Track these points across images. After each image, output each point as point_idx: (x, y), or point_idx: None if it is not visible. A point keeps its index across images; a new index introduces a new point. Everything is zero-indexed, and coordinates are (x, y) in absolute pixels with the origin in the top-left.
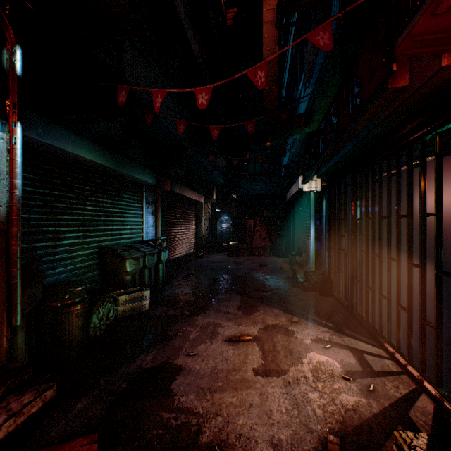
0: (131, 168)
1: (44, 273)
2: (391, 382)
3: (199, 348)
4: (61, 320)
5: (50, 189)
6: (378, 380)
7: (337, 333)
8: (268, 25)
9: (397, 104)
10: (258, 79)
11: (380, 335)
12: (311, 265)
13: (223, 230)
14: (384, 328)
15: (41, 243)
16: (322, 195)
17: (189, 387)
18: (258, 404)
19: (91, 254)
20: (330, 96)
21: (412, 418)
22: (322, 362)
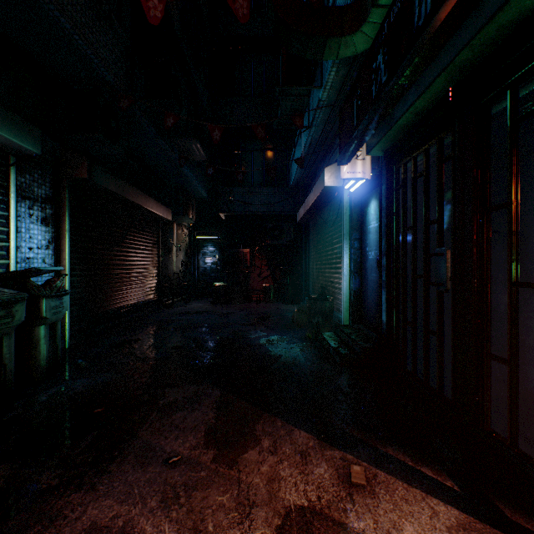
0: None
1: None
2: None
3: None
4: None
5: None
6: None
7: (498, 533)
8: None
9: None
10: None
11: None
12: (345, 315)
13: (207, 266)
14: None
15: None
16: (364, 197)
17: None
18: None
19: None
20: None
21: None
22: None
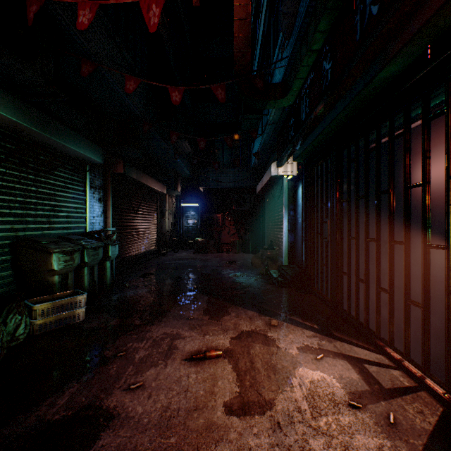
0: (64, 136)
1: None
2: (412, 406)
3: (147, 375)
4: None
5: None
6: (394, 403)
7: (326, 337)
8: None
9: (426, 17)
10: None
11: (378, 337)
12: (285, 259)
13: (190, 226)
14: None
15: None
16: (296, 183)
17: None
18: None
19: None
20: (316, 50)
21: None
22: (317, 382)
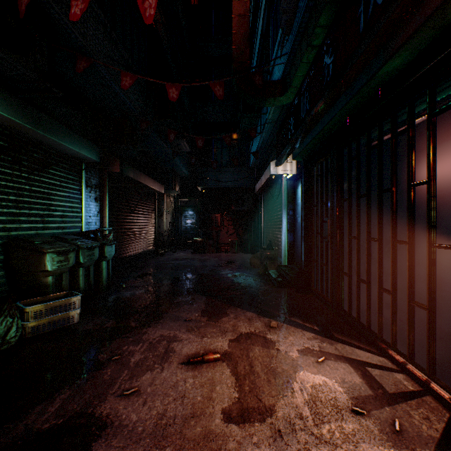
0: (58, 133)
1: None
2: (417, 412)
3: (142, 380)
4: None
5: None
6: (399, 409)
7: (327, 339)
8: None
9: (433, 7)
10: None
11: (380, 339)
12: (284, 259)
13: (188, 226)
14: None
15: None
16: (295, 182)
17: None
18: None
19: None
20: (316, 46)
21: None
22: (319, 386)
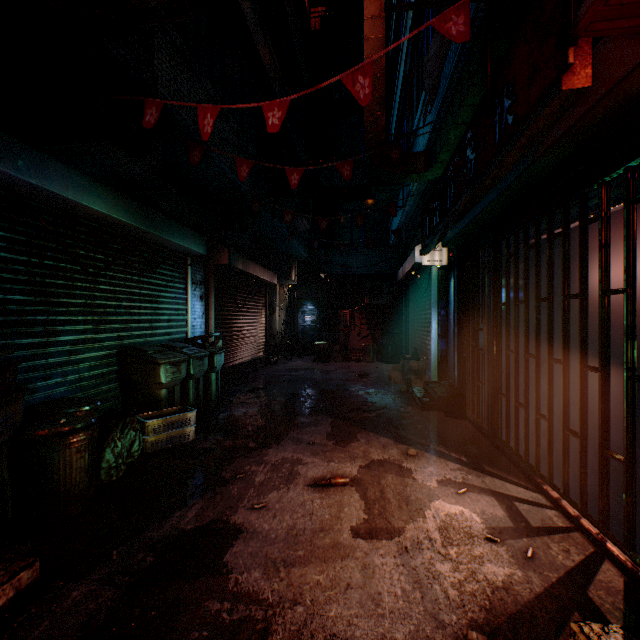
0: (168, 229)
1: (29, 385)
2: (558, 545)
3: (270, 497)
4: (52, 458)
5: (39, 257)
6: (538, 541)
7: (475, 471)
8: (371, 21)
9: (568, 125)
10: (359, 88)
11: (537, 474)
12: (433, 373)
13: (306, 324)
14: (542, 462)
15: (24, 339)
16: (449, 272)
17: (253, 558)
18: (360, 583)
19: (107, 357)
20: (464, 122)
21: (594, 600)
22: (454, 515)
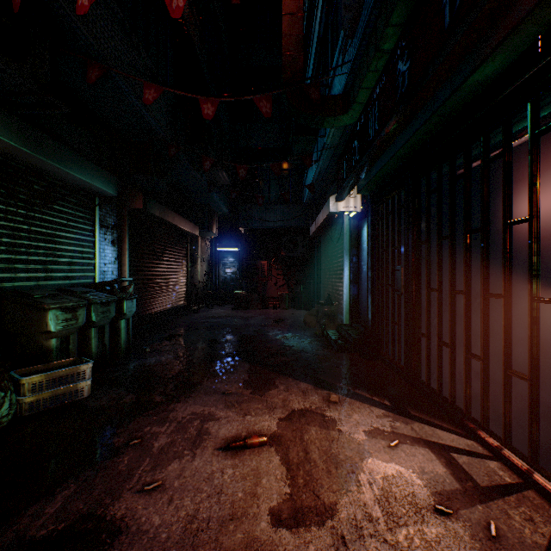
0: (65, 159)
1: None
2: (518, 511)
3: (168, 470)
4: None
5: None
6: (494, 507)
7: (401, 417)
8: None
9: None
10: None
11: (468, 418)
12: (346, 317)
13: (227, 276)
14: None
15: None
16: (360, 222)
17: None
18: None
19: None
20: (387, 50)
21: None
22: (392, 478)
